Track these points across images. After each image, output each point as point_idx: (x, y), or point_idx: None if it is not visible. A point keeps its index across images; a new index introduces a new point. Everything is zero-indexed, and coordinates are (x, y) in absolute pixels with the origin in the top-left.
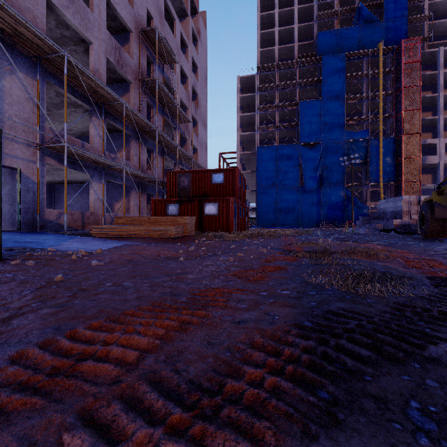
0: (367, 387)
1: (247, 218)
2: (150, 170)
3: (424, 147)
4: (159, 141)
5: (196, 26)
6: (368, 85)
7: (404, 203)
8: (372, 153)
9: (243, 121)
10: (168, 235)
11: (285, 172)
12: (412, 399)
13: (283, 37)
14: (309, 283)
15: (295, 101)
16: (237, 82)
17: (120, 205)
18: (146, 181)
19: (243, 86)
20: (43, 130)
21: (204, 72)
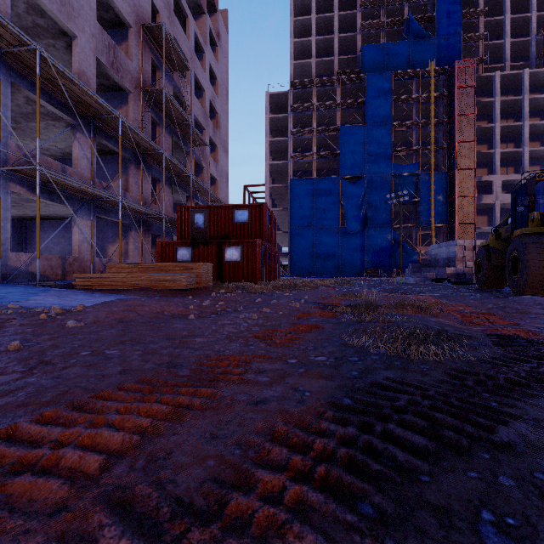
0: (424, 492)
1: (278, 266)
2: (156, 204)
3: (479, 184)
4: (167, 168)
5: (215, 28)
6: (418, 111)
7: (458, 248)
8: (423, 190)
9: (273, 148)
10: (177, 287)
11: (323, 210)
12: (483, 508)
13: (322, 48)
14: (350, 346)
15: (335, 126)
16: (266, 99)
17: (115, 248)
18: (150, 218)
19: (273, 105)
20: (7, 148)
21: (225, 85)
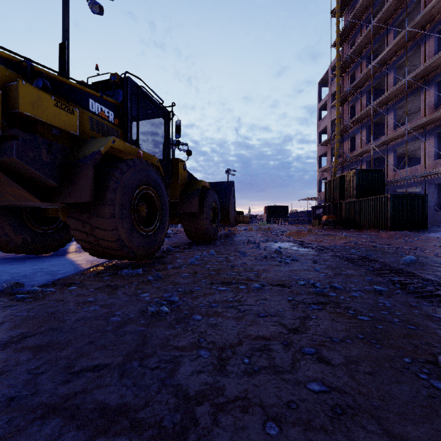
0: None
1: None
2: None
3: None
4: None
5: None
6: None
7: None
8: None
9: None
10: None
11: None
12: None
13: None
14: None
15: None
16: None
17: None
18: None
19: None
20: None
21: None
